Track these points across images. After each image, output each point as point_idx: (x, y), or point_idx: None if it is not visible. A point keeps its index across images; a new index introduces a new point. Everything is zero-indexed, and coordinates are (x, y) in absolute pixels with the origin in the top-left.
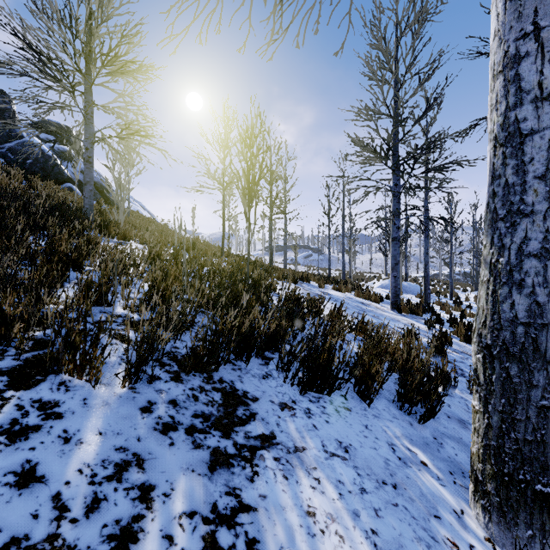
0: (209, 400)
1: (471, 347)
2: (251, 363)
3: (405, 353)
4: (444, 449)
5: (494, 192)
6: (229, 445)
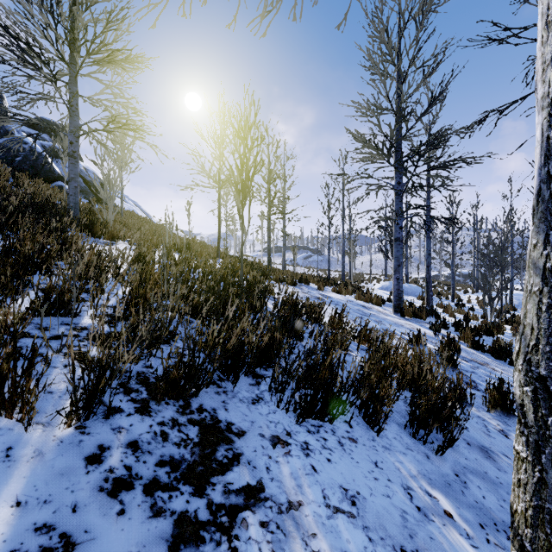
0: (182, 437)
1: (479, 354)
2: (239, 384)
3: (416, 368)
4: (469, 491)
5: (549, 175)
6: (201, 507)
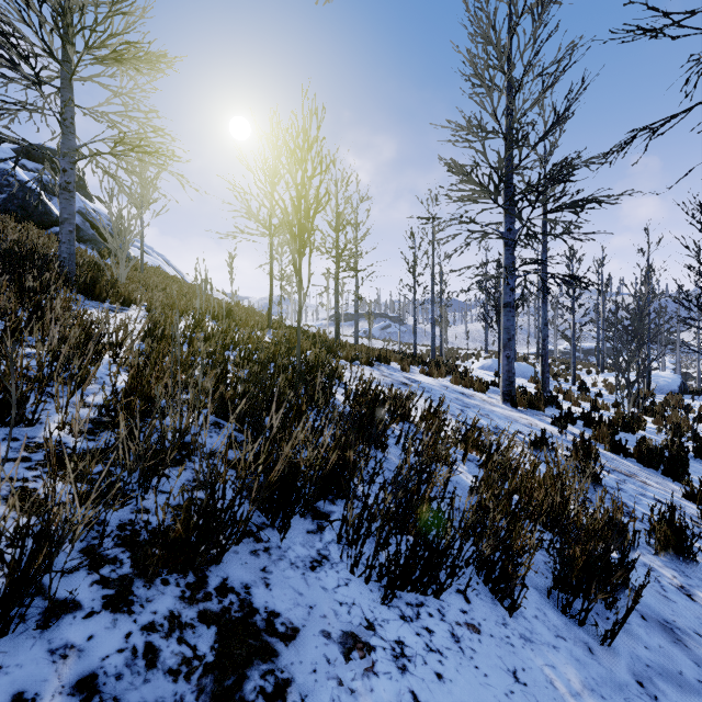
0: (183, 655)
1: (622, 460)
2: (291, 532)
3: (558, 497)
4: None
5: None
6: None
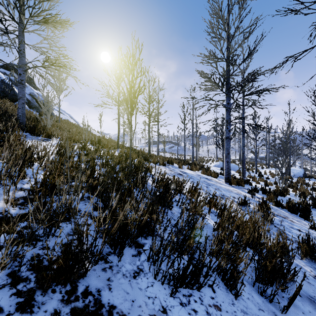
0: None
1: (281, 210)
2: (124, 256)
3: (256, 233)
4: None
5: None
6: None
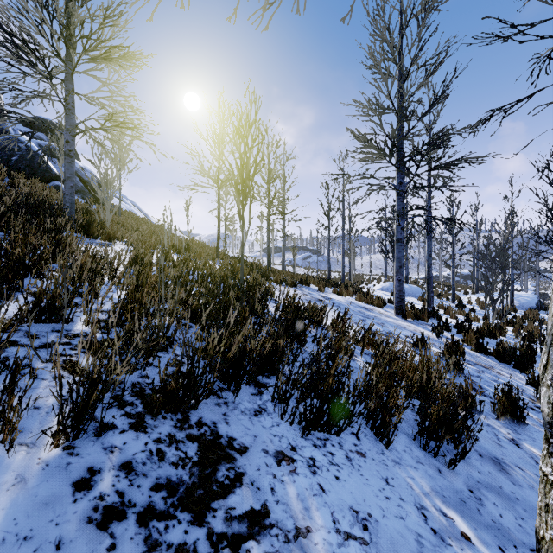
0: (180, 456)
1: (484, 357)
2: (241, 394)
3: (424, 375)
4: (485, 508)
5: None
6: (200, 538)
